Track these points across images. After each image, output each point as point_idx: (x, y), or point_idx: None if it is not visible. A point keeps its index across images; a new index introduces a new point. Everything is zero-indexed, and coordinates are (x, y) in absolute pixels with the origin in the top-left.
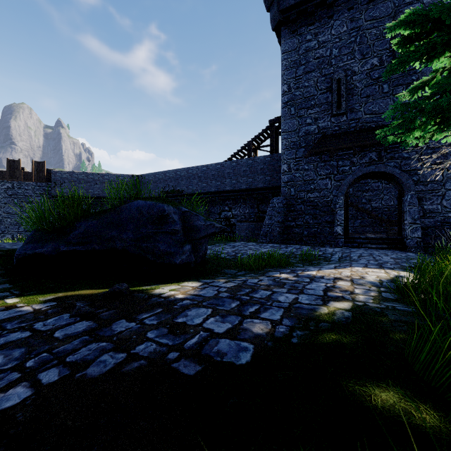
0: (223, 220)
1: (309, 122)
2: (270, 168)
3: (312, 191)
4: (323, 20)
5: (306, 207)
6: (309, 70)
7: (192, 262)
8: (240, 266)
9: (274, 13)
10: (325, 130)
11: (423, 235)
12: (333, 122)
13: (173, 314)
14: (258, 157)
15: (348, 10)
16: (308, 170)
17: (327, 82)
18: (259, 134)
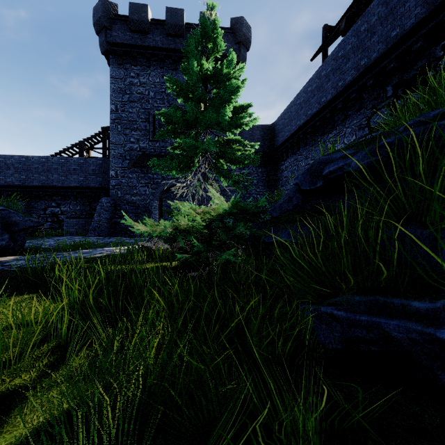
0: (49, 216)
1: (132, 140)
2: (103, 170)
3: (135, 195)
4: (143, 66)
5: (130, 207)
6: (133, 100)
7: (11, 247)
8: (58, 250)
9: (103, 40)
10: (145, 150)
11: None
12: (150, 146)
13: (2, 263)
14: (90, 158)
15: (160, 68)
16: (132, 178)
17: (146, 114)
18: (92, 136)
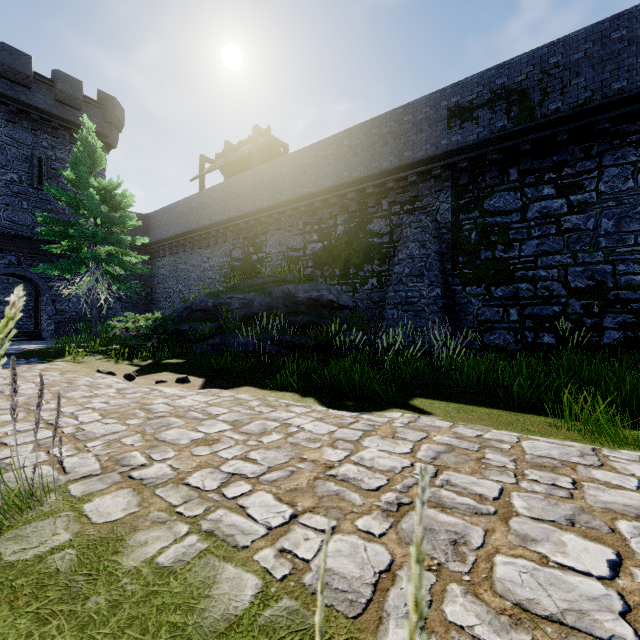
0: None
1: None
2: None
3: None
4: None
5: None
6: None
7: None
8: None
9: None
10: None
11: (57, 328)
12: None
13: None
14: None
15: None
16: None
17: None
18: None
